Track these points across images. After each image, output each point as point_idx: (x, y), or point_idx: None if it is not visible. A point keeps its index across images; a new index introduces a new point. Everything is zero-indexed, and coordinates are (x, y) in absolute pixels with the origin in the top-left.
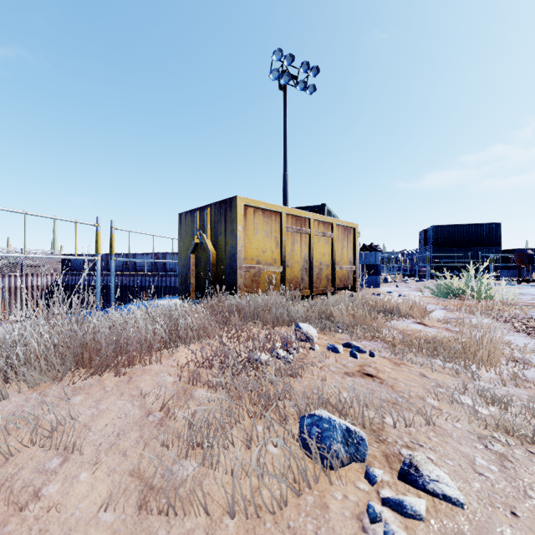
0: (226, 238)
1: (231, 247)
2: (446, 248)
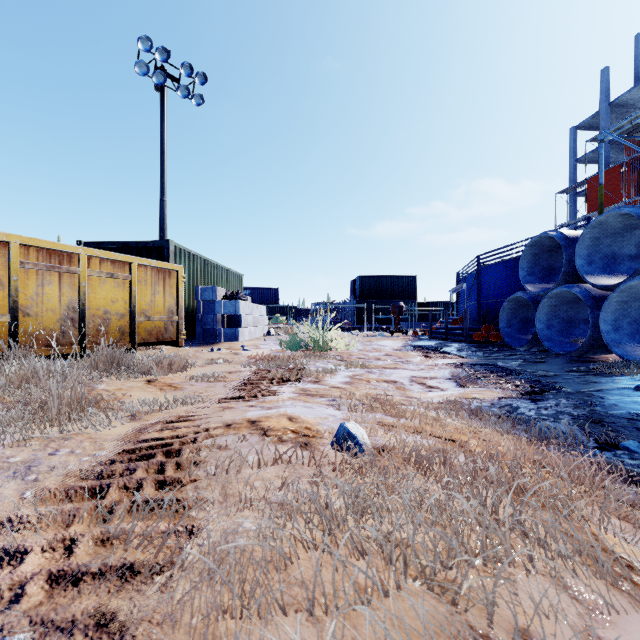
0: None
1: None
2: (371, 300)
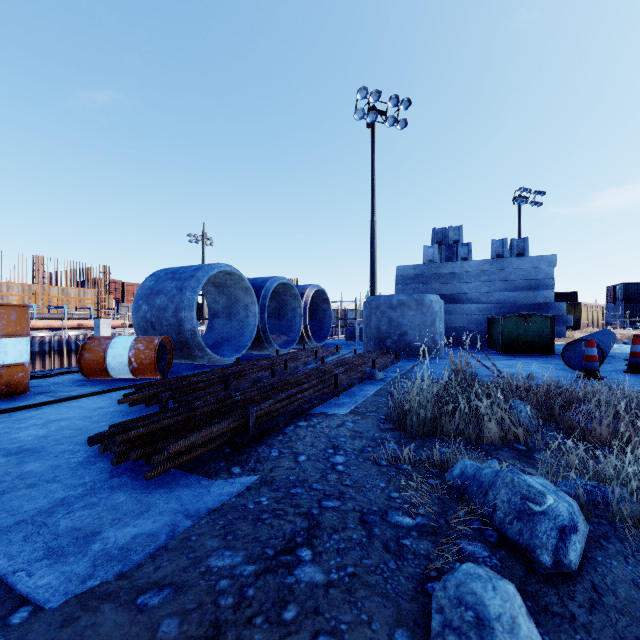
0: (575, 314)
1: (578, 316)
2: (637, 304)
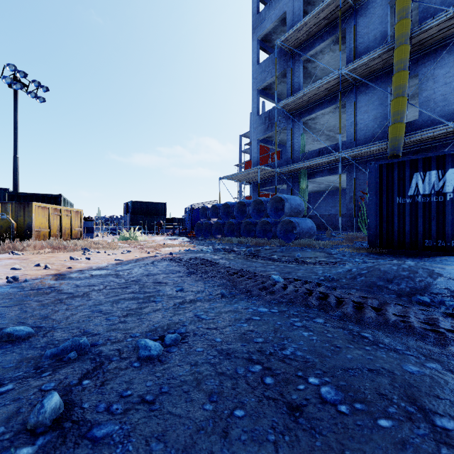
0: (25, 218)
1: (29, 222)
2: (139, 216)
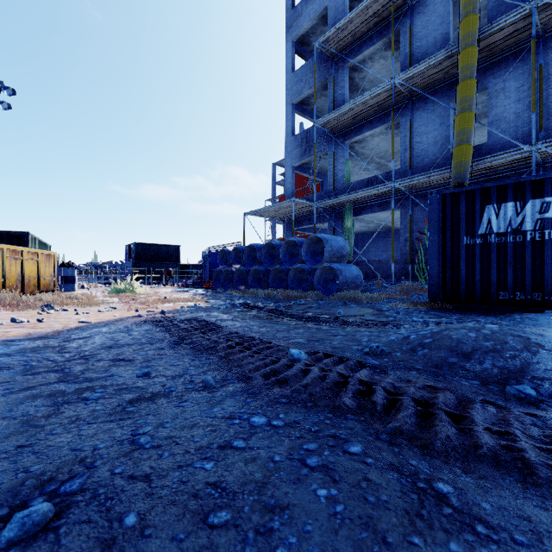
0: None
1: None
2: (145, 262)
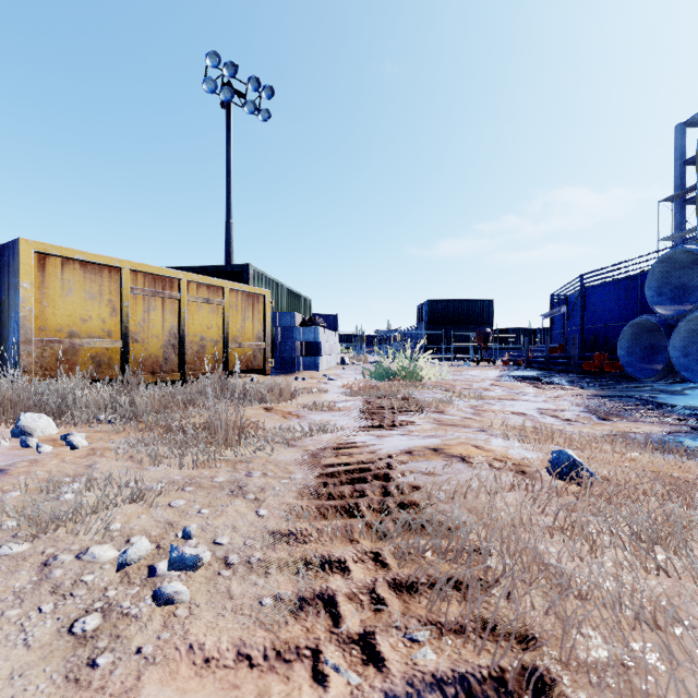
0: (10, 299)
1: (14, 312)
2: (441, 326)
